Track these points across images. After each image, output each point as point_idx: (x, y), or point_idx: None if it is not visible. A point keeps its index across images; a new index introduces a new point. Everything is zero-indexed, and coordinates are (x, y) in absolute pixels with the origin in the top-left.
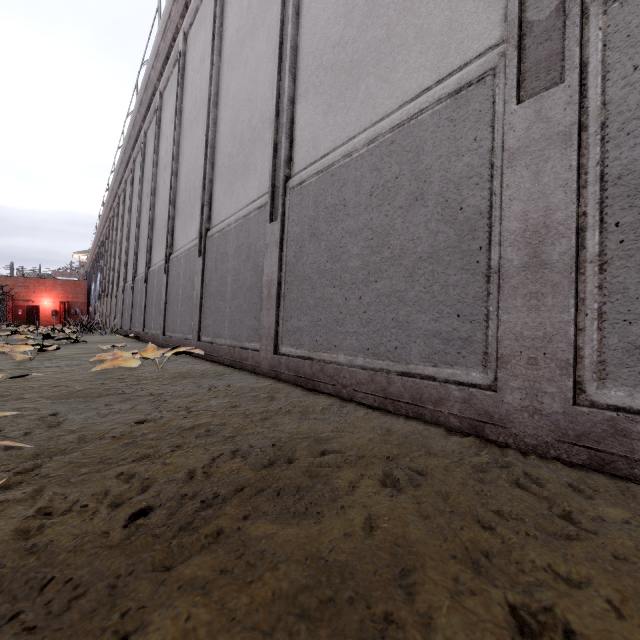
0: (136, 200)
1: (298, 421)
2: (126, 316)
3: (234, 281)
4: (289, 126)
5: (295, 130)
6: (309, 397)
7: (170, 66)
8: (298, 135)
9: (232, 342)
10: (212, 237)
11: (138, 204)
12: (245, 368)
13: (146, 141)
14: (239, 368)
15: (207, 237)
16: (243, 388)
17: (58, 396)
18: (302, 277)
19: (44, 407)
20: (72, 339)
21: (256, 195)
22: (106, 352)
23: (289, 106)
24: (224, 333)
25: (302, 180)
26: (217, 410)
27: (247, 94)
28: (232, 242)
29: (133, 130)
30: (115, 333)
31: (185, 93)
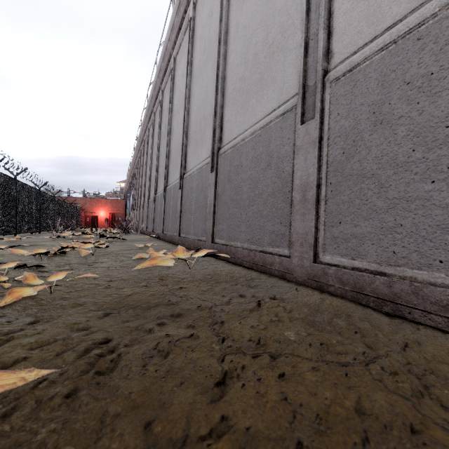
0: (156, 140)
1: None
2: (150, 222)
3: (251, 189)
4: (326, 16)
5: (334, 19)
6: (415, 333)
7: (182, 34)
8: (339, 22)
9: (250, 246)
10: (224, 153)
11: (158, 142)
12: (270, 272)
13: (163, 97)
14: (261, 271)
15: (219, 154)
16: (296, 304)
17: (109, 304)
18: (359, 175)
19: (96, 325)
20: (117, 238)
21: (276, 104)
22: (140, 249)
23: None
24: (240, 237)
25: (353, 65)
26: (312, 357)
27: (261, 16)
28: (247, 154)
29: (154, 91)
30: (142, 233)
31: (194, 48)
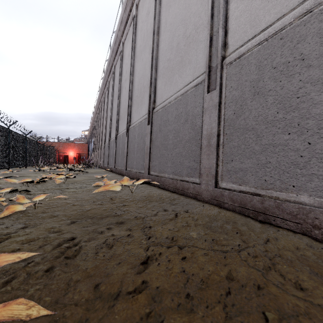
0: (110, 101)
1: (319, 282)
2: (105, 159)
3: (174, 137)
4: (224, 20)
5: (229, 22)
6: (275, 233)
7: (128, 26)
8: (232, 24)
9: (174, 176)
10: (157, 112)
11: (111, 103)
12: (186, 195)
13: (115, 71)
14: (181, 194)
15: (153, 112)
16: (201, 215)
17: (75, 216)
18: (244, 129)
19: (66, 229)
20: (82, 171)
21: (191, 79)
22: (98, 179)
23: (224, 5)
24: (167, 170)
25: (241, 54)
26: (205, 248)
27: (182, 17)
28: (172, 112)
29: (109, 66)
30: (100, 168)
31: (137, 37)
